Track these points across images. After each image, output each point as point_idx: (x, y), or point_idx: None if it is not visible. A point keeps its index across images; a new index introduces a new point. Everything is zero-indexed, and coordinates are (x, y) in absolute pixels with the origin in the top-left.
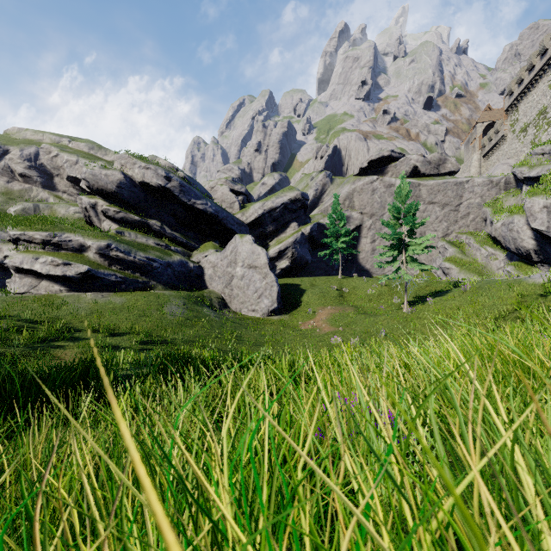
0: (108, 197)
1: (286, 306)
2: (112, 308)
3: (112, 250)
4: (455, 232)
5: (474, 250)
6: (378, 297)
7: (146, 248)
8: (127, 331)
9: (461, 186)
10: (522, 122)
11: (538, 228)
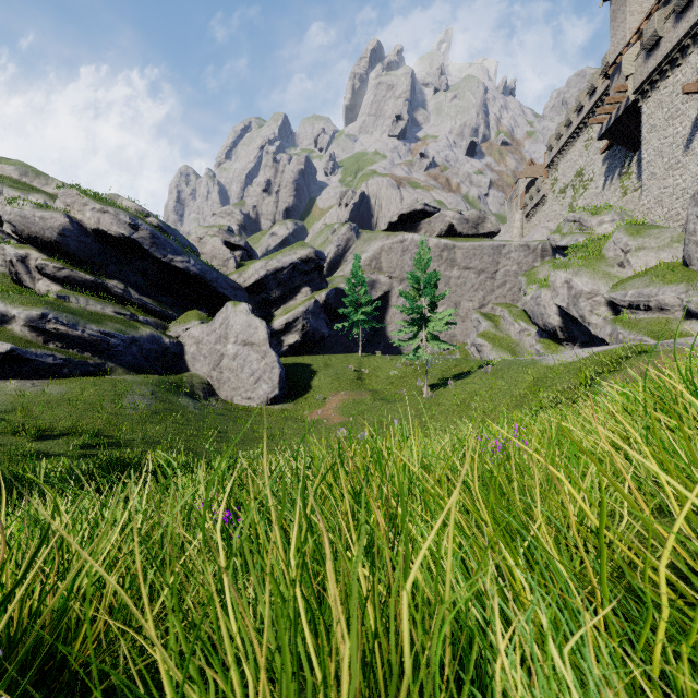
0: (46, 248)
1: (291, 391)
2: (46, 401)
3: (49, 322)
4: (491, 302)
5: (508, 324)
6: (401, 379)
7: (102, 318)
8: (66, 432)
9: (497, 251)
10: (561, 183)
11: (560, 304)
